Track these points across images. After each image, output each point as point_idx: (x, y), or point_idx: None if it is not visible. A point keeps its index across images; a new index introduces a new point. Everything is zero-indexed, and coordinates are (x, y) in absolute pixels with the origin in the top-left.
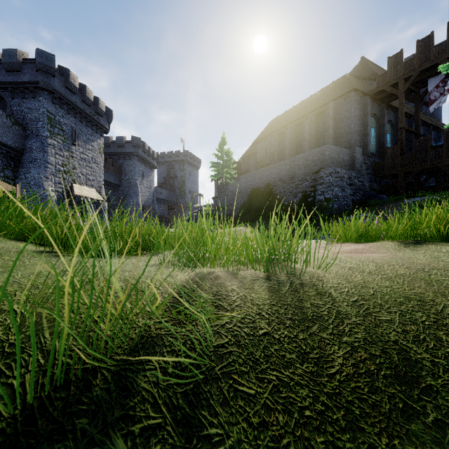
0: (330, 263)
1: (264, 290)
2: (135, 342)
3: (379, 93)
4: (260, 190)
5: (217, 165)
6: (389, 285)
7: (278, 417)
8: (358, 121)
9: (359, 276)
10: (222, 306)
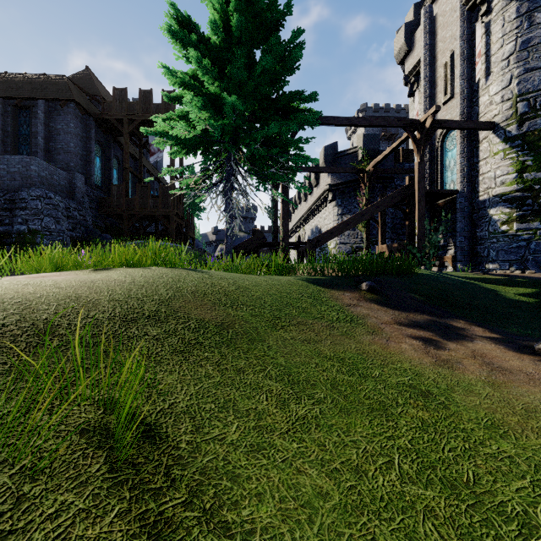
0: (3, 283)
1: None
2: None
3: (105, 121)
4: None
5: None
6: (58, 291)
7: None
8: (81, 142)
9: (32, 288)
10: None
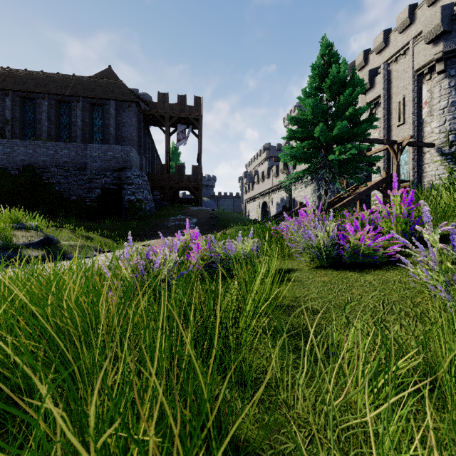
0: None
1: None
2: None
3: (147, 115)
4: (10, 172)
5: None
6: None
7: None
8: (136, 132)
9: None
10: None
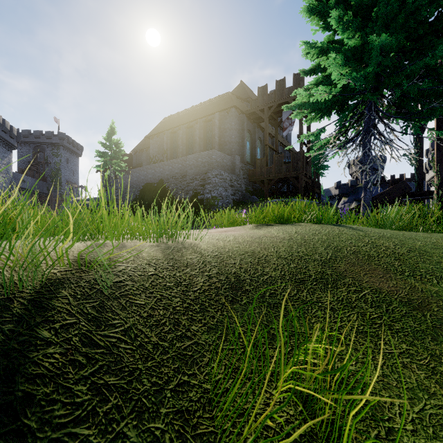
0: (205, 237)
1: (153, 251)
2: (44, 283)
3: (252, 114)
4: (153, 185)
5: (105, 155)
6: (238, 246)
7: (160, 312)
8: (238, 134)
9: (222, 243)
10: (119, 261)
